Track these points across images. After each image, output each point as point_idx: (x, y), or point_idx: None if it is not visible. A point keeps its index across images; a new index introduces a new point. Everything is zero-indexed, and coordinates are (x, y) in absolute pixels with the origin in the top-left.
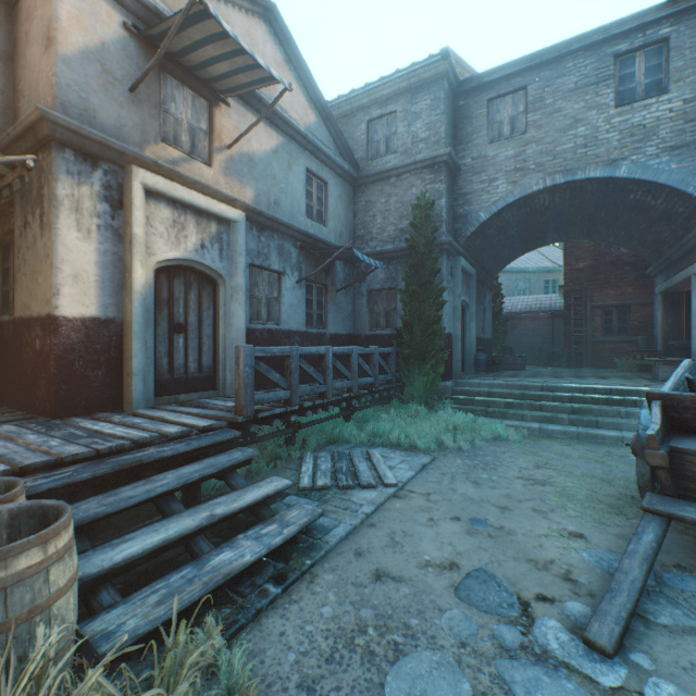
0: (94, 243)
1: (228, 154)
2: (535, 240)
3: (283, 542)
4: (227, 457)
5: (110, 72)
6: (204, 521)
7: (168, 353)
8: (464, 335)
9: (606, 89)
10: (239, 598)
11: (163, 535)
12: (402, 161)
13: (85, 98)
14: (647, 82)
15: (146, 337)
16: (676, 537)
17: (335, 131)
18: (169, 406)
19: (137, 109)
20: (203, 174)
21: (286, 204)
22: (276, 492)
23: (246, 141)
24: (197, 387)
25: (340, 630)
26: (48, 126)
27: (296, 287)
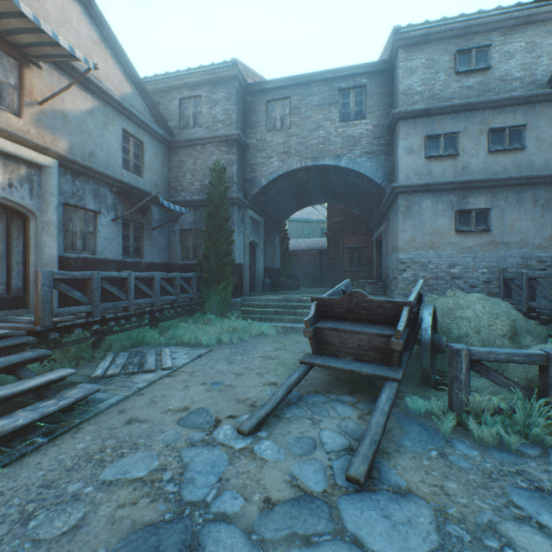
0: None
1: (40, 109)
2: (305, 201)
3: (58, 410)
4: (17, 356)
5: None
6: None
7: None
8: (255, 265)
9: (335, 110)
10: (9, 449)
11: None
12: (206, 134)
13: None
14: (356, 110)
15: None
16: (326, 378)
17: (151, 102)
18: None
19: None
20: (12, 123)
21: (102, 156)
22: (60, 378)
23: (60, 100)
24: (5, 306)
25: (86, 453)
26: None
27: (112, 224)
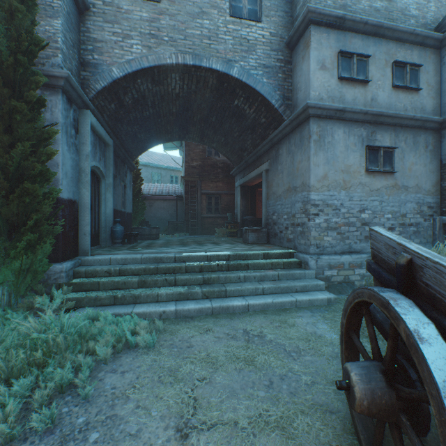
0: None
1: None
2: (167, 133)
3: None
4: None
5: None
6: None
7: None
8: (100, 206)
9: None
10: None
11: None
12: None
13: None
14: (250, 8)
15: None
16: None
17: None
18: None
19: None
20: None
21: None
22: None
23: None
24: None
25: None
26: None
27: None
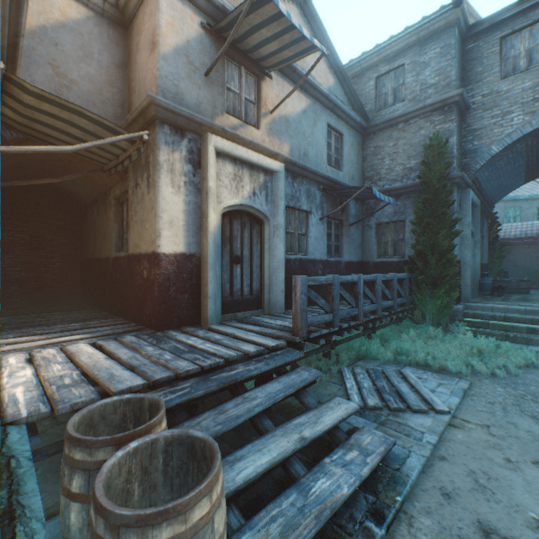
0: (182, 195)
1: (271, 118)
2: None
3: (369, 472)
4: (298, 377)
5: (192, 62)
6: (298, 444)
7: (229, 280)
8: None
9: None
10: (345, 535)
11: (268, 457)
12: (410, 107)
13: (176, 85)
14: None
15: (216, 268)
16: None
17: (349, 89)
18: (232, 322)
19: (209, 89)
20: (254, 136)
21: (312, 155)
22: (348, 415)
23: (283, 106)
24: (249, 307)
25: None
26: (154, 109)
27: (319, 223)
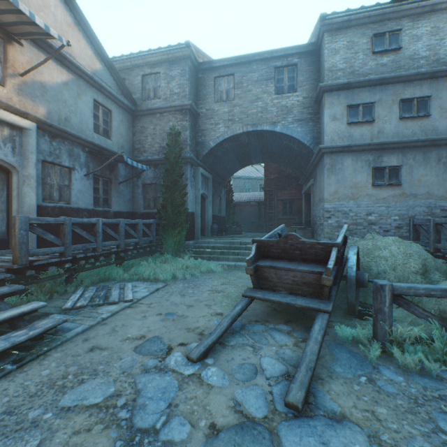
0: None
1: (22, 80)
2: (246, 161)
3: (28, 339)
4: None
5: None
6: None
7: None
8: (205, 214)
9: (271, 84)
10: None
11: None
12: (164, 104)
13: None
14: (289, 84)
15: None
16: (265, 309)
17: (117, 77)
18: None
19: None
20: None
21: (76, 122)
22: (32, 310)
23: (39, 73)
24: None
25: (50, 380)
26: None
27: (85, 179)
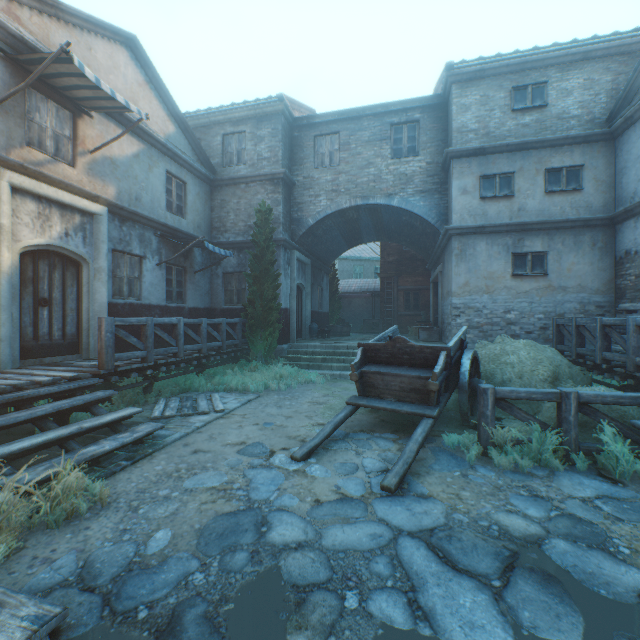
0: None
1: (92, 158)
2: (356, 240)
3: (133, 440)
4: (92, 395)
5: None
6: (76, 430)
7: (33, 323)
8: (302, 309)
9: (386, 146)
10: (102, 468)
11: (45, 438)
12: (251, 172)
13: None
14: (409, 146)
15: (12, 310)
16: (372, 420)
17: (193, 140)
18: (35, 366)
19: (3, 118)
20: (68, 174)
21: (147, 200)
22: (130, 415)
23: (109, 147)
24: (61, 352)
25: (165, 472)
26: None
27: (157, 269)
